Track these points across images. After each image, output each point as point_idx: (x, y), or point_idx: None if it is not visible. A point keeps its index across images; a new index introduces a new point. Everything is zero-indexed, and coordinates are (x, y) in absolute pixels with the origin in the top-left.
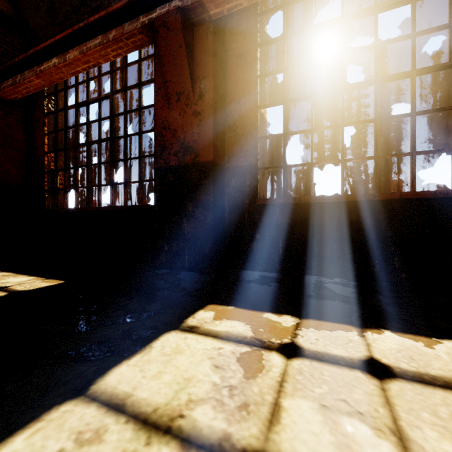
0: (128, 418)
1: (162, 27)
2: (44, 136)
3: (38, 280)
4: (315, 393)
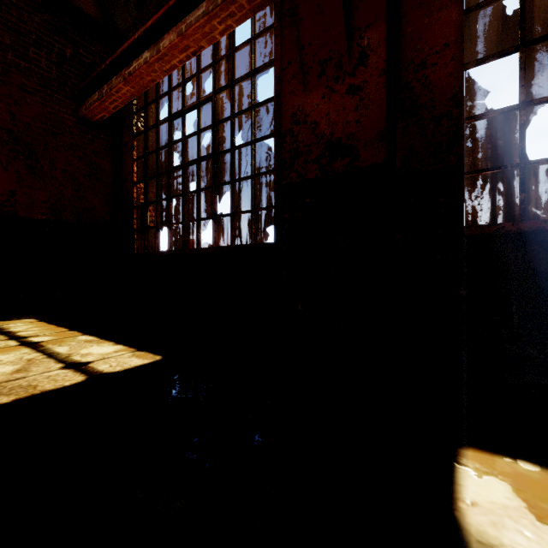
0: None
1: None
2: (133, 163)
3: (127, 351)
4: None
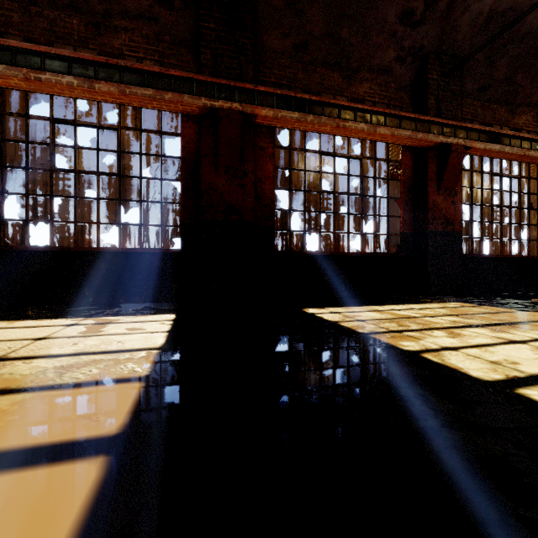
0: None
1: None
2: None
3: None
4: None
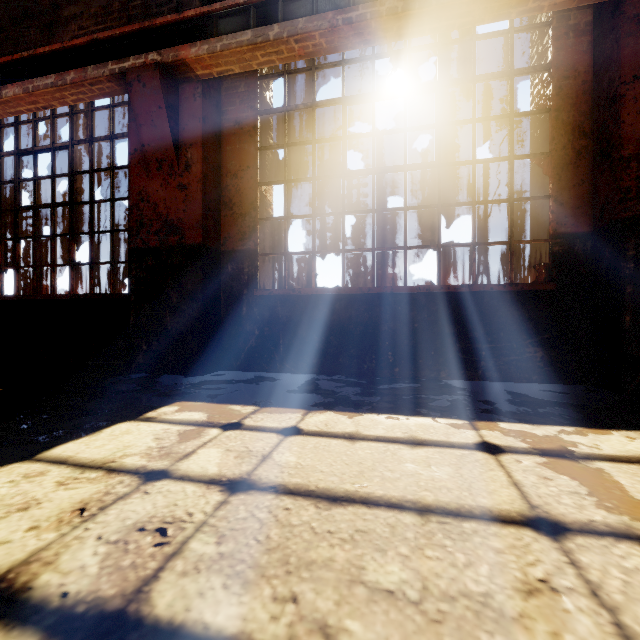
0: (69, 466)
1: (136, 81)
2: None
3: None
4: (228, 445)
